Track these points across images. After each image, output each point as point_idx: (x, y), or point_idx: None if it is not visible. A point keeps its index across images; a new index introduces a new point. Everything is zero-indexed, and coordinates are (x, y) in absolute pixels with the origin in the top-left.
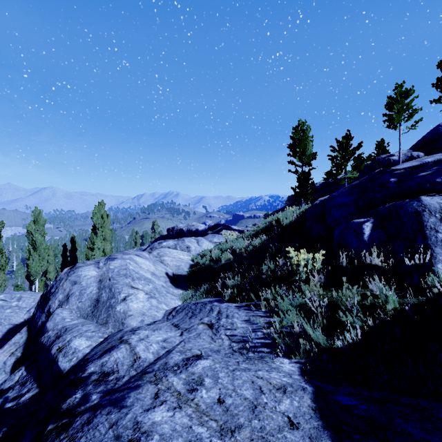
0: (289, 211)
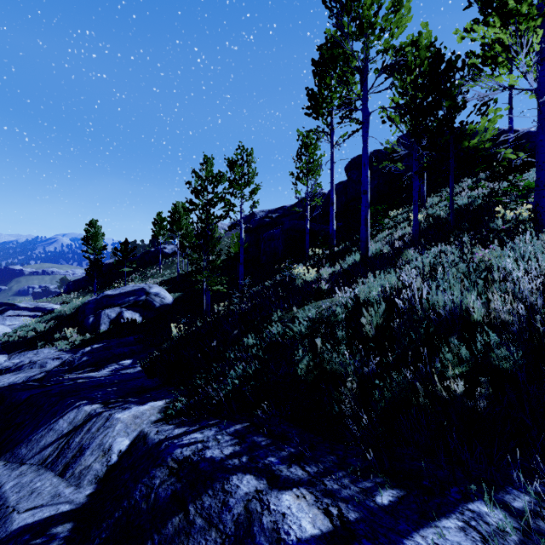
0: (73, 304)
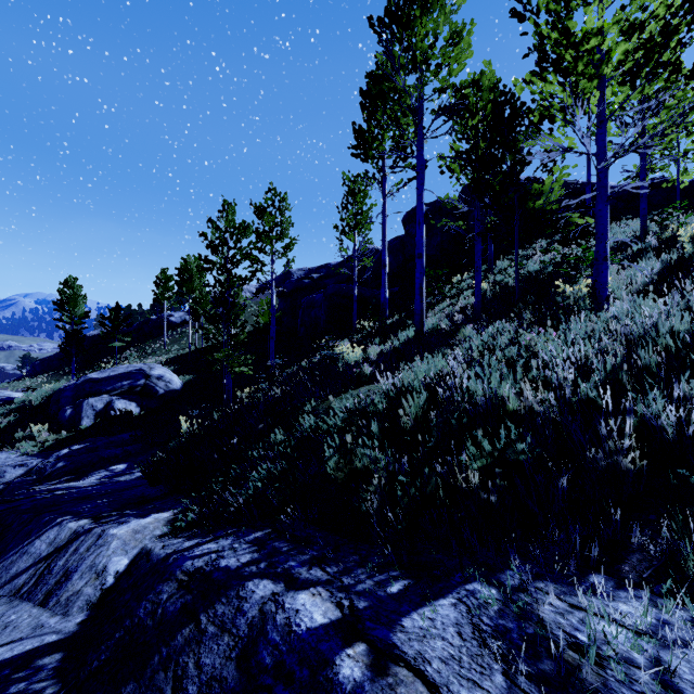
0: (42, 391)
